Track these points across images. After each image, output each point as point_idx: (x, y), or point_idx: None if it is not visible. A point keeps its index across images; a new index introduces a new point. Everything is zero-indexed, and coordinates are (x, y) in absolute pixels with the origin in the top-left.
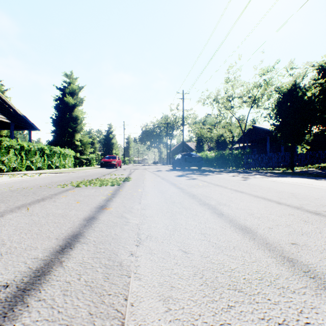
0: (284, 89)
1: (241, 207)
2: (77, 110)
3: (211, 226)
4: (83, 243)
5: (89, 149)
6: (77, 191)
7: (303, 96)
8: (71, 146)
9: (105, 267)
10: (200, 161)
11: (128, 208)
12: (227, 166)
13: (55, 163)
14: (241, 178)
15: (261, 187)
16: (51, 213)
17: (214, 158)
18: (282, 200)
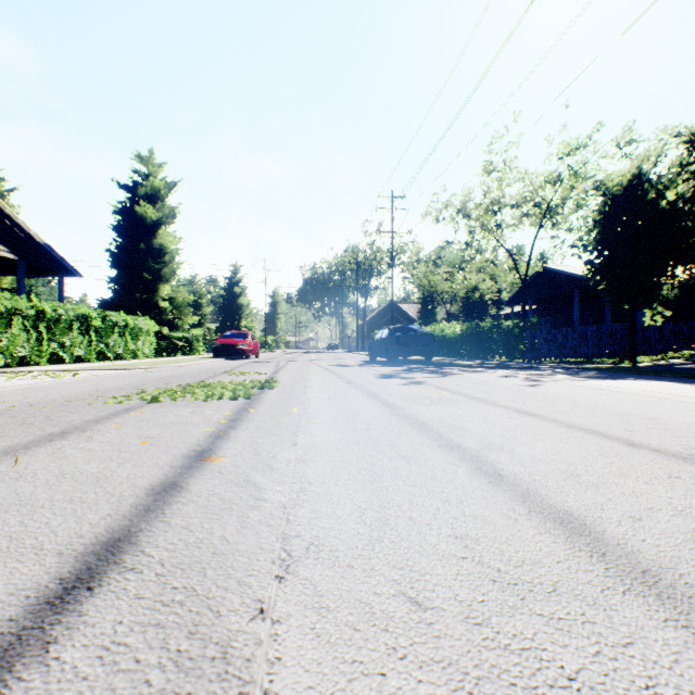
0: (616, 186)
1: (542, 456)
2: (164, 234)
3: (479, 514)
4: (130, 569)
5: (190, 318)
6: (151, 412)
7: (659, 199)
8: (149, 311)
9: (175, 665)
10: (431, 343)
11: (264, 457)
12: (489, 355)
13: (114, 347)
14: (524, 380)
15: (575, 403)
16: (71, 473)
17: (460, 337)
18: (638, 436)
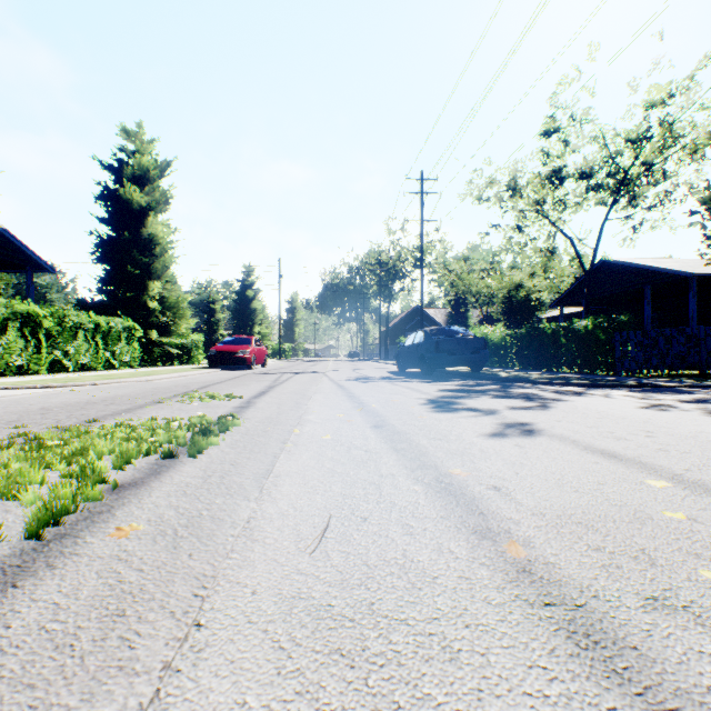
0: None
1: None
2: (154, 222)
3: None
4: None
5: (186, 321)
6: None
7: None
8: (135, 312)
9: None
10: (481, 349)
11: None
12: (556, 365)
13: (76, 355)
14: None
15: None
16: None
17: (511, 343)
18: None
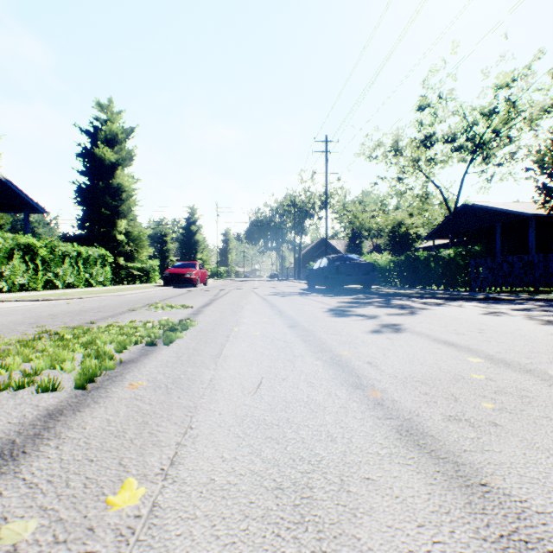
0: None
1: None
2: (121, 174)
3: None
4: None
5: (146, 250)
6: None
7: None
8: (107, 243)
9: None
10: (370, 272)
11: None
12: (427, 284)
13: (64, 276)
14: (541, 323)
15: None
16: None
17: (394, 267)
18: None
